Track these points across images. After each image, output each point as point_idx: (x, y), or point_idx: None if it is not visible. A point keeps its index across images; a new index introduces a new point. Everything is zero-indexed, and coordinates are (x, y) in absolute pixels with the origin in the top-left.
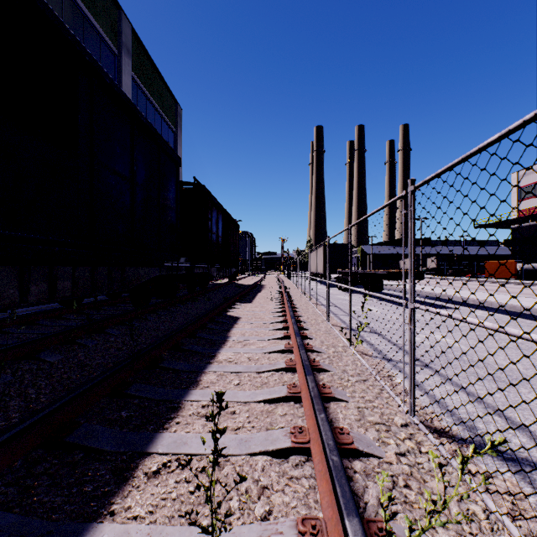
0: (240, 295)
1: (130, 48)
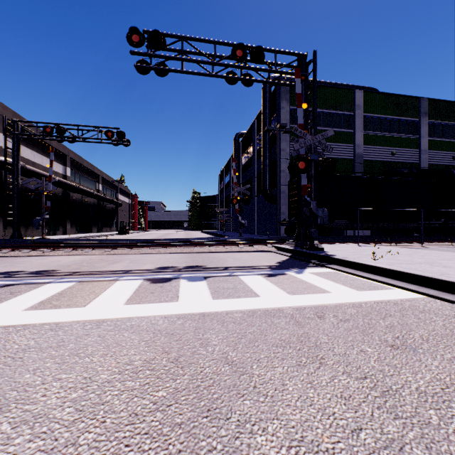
0: None
1: (426, 111)
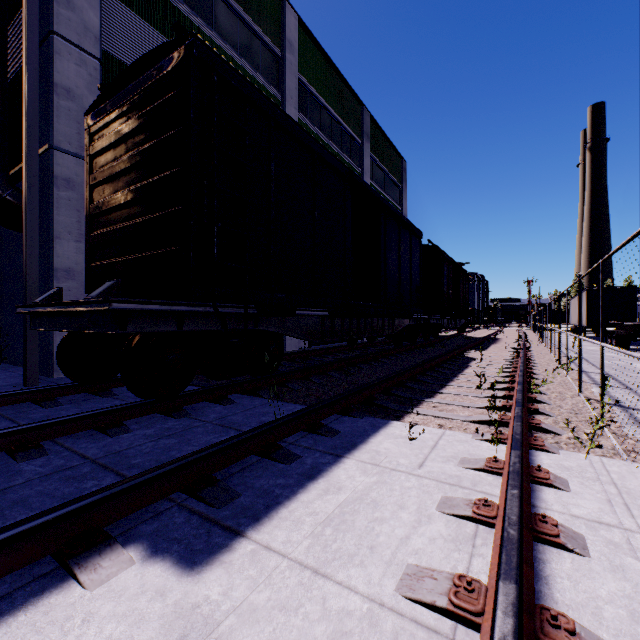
0: (472, 345)
1: (369, 133)
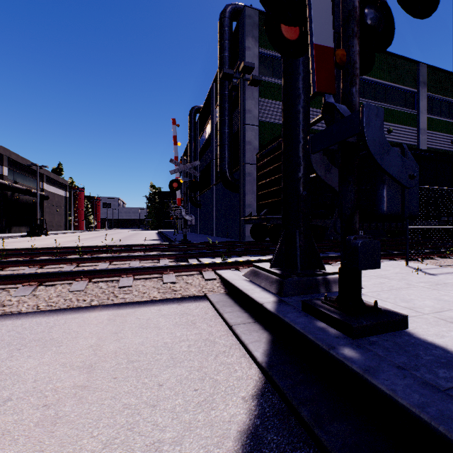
0: None
1: (425, 80)
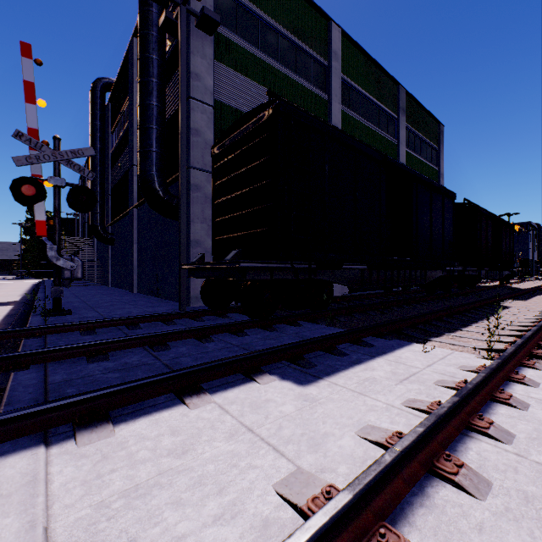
0: (512, 295)
1: (404, 107)
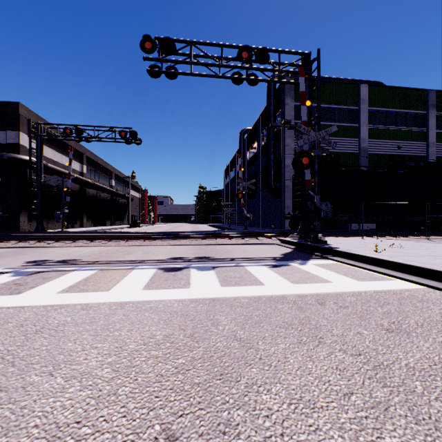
0: None
1: (434, 103)
